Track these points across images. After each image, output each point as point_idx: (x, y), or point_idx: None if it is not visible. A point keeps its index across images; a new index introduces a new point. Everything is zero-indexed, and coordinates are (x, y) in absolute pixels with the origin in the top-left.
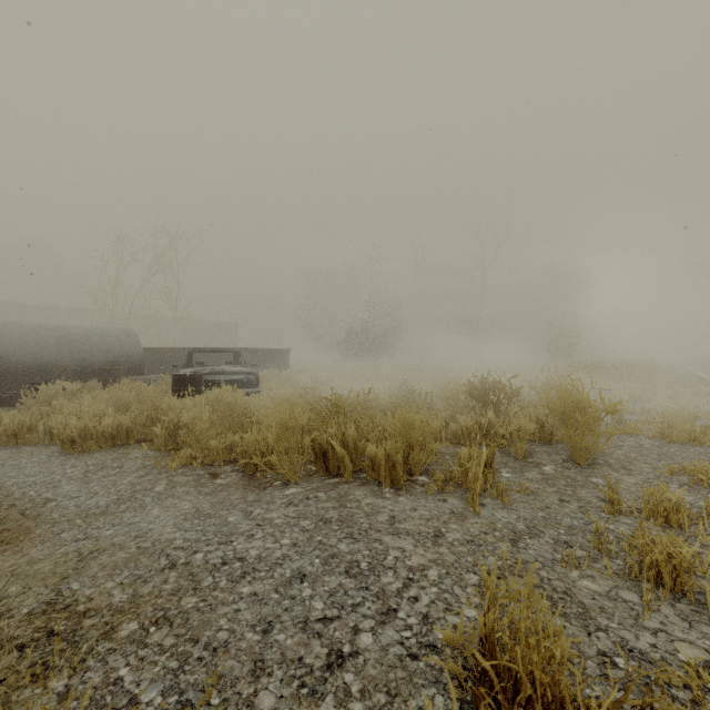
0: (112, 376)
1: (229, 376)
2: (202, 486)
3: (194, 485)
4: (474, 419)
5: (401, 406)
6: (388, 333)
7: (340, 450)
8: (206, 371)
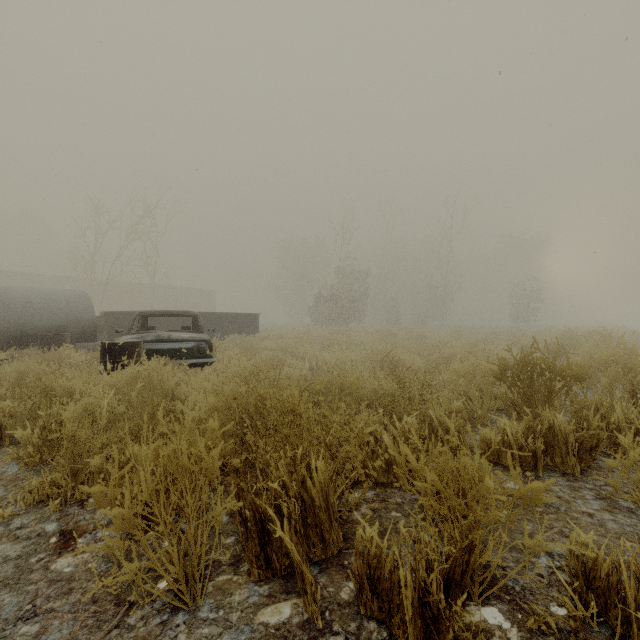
0: (55, 343)
1: (175, 344)
2: (15, 584)
3: (3, 578)
4: (523, 424)
5: (395, 395)
6: (357, 299)
7: (291, 548)
8: (148, 338)
